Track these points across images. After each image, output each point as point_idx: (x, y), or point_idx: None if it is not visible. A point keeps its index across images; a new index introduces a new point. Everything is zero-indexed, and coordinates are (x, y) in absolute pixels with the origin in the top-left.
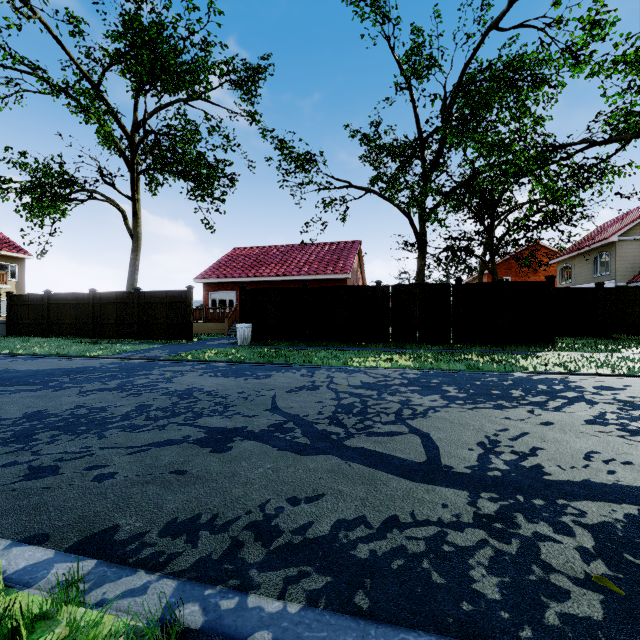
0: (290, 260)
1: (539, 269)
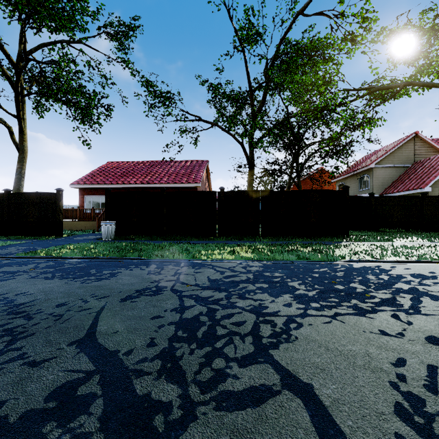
0: (153, 172)
1: (324, 186)
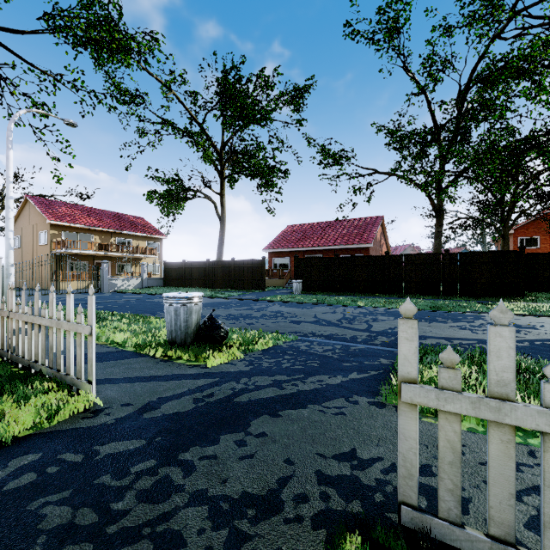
0: (328, 234)
1: None
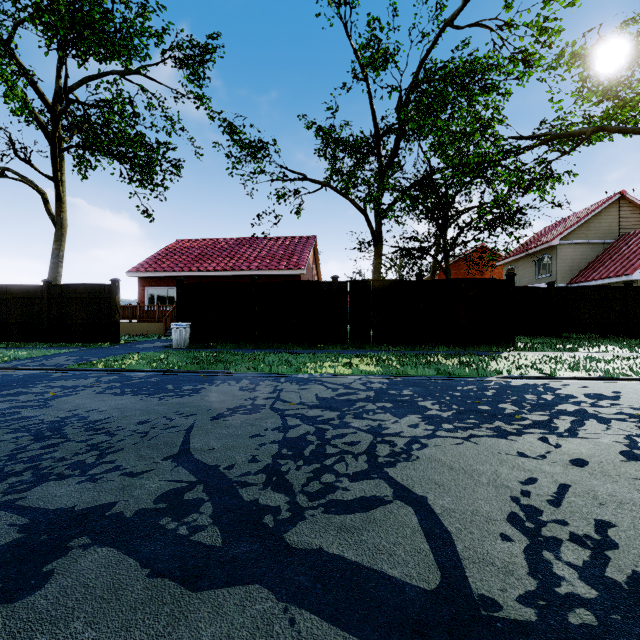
0: (240, 254)
1: (485, 271)
